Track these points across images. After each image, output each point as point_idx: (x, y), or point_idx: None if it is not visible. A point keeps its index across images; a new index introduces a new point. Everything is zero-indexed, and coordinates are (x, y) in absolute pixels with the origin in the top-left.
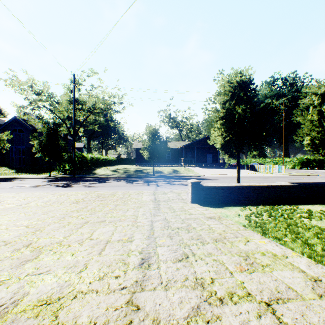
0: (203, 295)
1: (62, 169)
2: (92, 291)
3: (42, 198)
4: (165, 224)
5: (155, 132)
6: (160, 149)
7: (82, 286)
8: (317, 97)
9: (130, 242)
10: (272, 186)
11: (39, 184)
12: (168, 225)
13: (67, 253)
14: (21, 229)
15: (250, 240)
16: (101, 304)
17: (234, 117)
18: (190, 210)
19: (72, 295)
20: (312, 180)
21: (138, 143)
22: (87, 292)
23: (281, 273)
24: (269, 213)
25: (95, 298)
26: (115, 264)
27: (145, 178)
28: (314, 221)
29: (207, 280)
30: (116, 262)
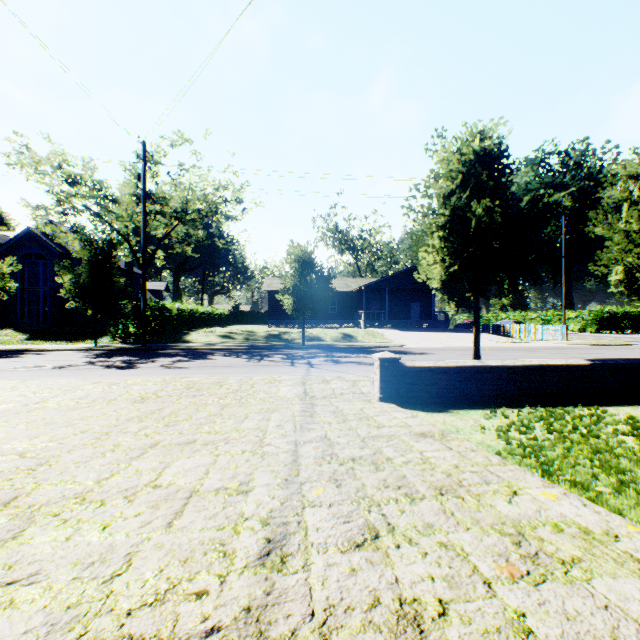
0: None
1: (121, 332)
2: None
3: (72, 391)
4: (324, 449)
5: (306, 259)
6: (317, 291)
7: (106, 623)
8: (639, 184)
9: (243, 496)
10: (549, 366)
11: (71, 363)
12: (331, 453)
13: (93, 524)
14: (7, 460)
15: (519, 490)
16: None
17: (468, 225)
18: (379, 419)
19: None
20: (624, 354)
21: (274, 281)
22: None
23: (614, 585)
24: (548, 423)
25: None
26: (201, 557)
27: (286, 351)
28: None
29: (430, 605)
30: (203, 549)
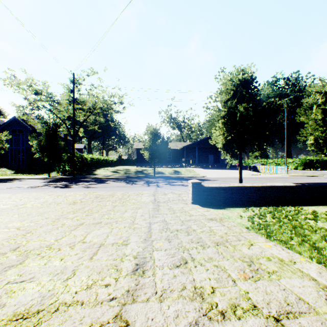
0: (203, 308)
1: (62, 170)
2: (77, 302)
3: (39, 199)
4: (163, 226)
5: (155, 132)
6: (161, 149)
7: (66, 296)
8: (321, 95)
9: (125, 246)
10: (275, 186)
11: (37, 185)
12: (167, 227)
13: (56, 258)
14: (11, 231)
15: (253, 243)
16: (85, 319)
17: (236, 116)
18: (191, 212)
19: (54, 308)
20: (315, 180)
21: (139, 144)
22: (71, 303)
23: (289, 281)
24: (273, 214)
25: (79, 311)
26: (106, 271)
27: (145, 179)
28: (320, 222)
29: (208, 289)
30: (107, 268)
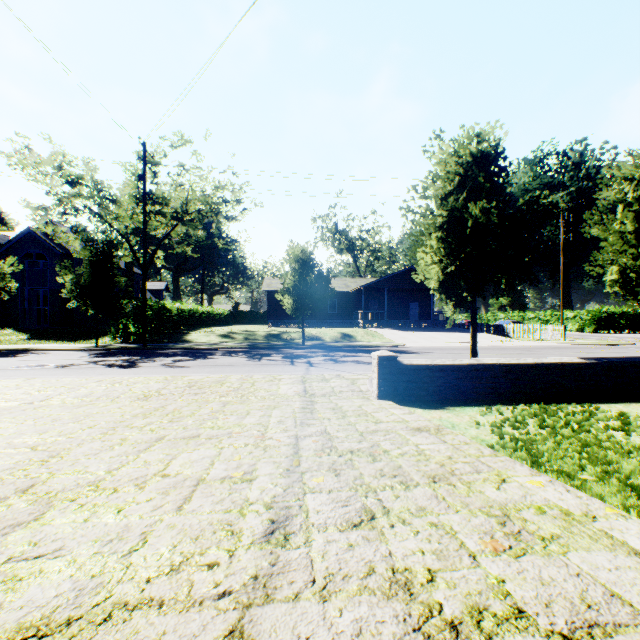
0: (412, 614)
1: (122, 332)
2: (149, 602)
3: (76, 389)
4: (324, 442)
5: (305, 259)
6: (316, 291)
7: (129, 588)
8: (633, 185)
9: (247, 484)
10: (544, 364)
11: (73, 362)
12: (330, 446)
13: (108, 508)
14: (20, 453)
15: (507, 478)
16: (166, 638)
17: (465, 226)
18: (377, 415)
19: (102, 614)
20: (621, 353)
21: (273, 281)
22: (137, 604)
23: (587, 557)
24: (541, 419)
25: (154, 621)
26: (210, 535)
27: (286, 350)
28: (636, 436)
29: (420, 574)
30: (212, 529)
